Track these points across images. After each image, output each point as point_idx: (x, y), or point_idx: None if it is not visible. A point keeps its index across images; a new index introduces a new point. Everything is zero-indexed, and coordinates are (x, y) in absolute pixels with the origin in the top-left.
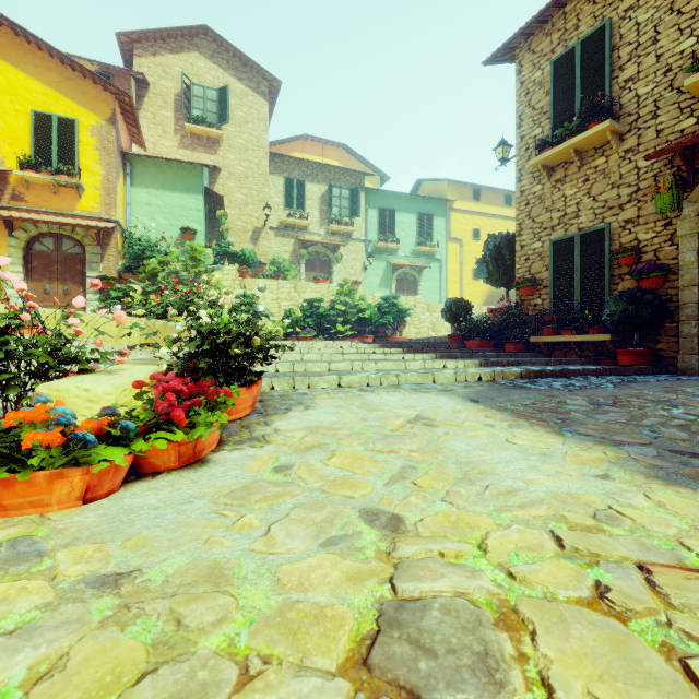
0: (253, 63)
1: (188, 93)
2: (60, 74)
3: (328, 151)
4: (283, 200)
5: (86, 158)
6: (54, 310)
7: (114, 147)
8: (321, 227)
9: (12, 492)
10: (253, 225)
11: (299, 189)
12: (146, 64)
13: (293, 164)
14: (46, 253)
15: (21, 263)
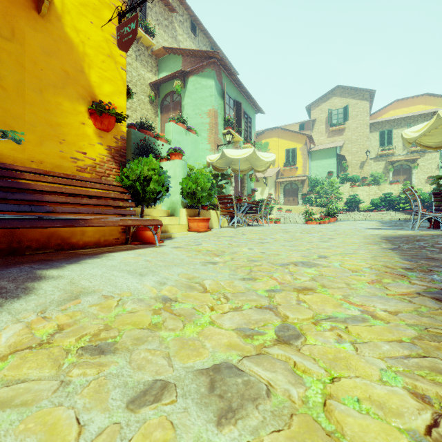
0: (360, 88)
1: (330, 115)
2: (292, 136)
3: (414, 101)
4: (378, 143)
5: (298, 158)
6: (294, 206)
7: (306, 152)
8: (403, 151)
9: (311, 222)
10: (360, 161)
11: (388, 135)
12: (315, 112)
13: (384, 123)
14: (288, 189)
15: (283, 193)
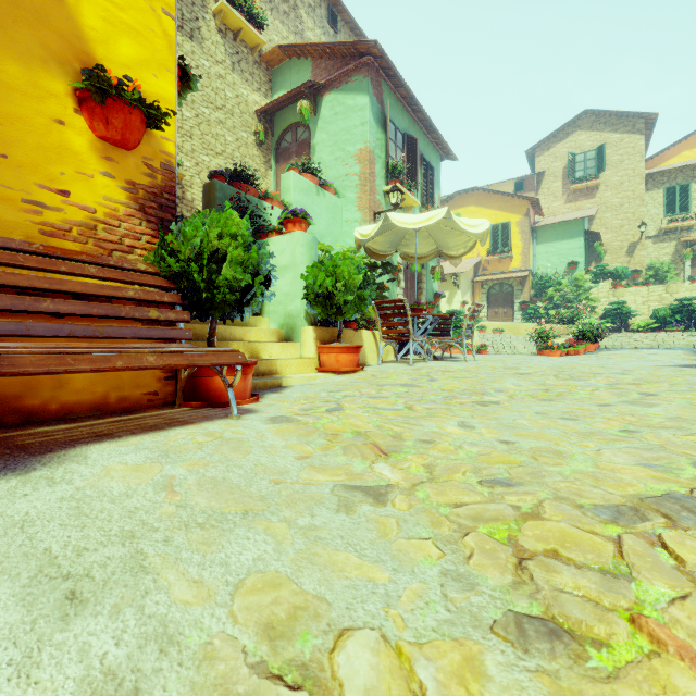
0: (628, 113)
1: (572, 163)
2: (502, 202)
3: None
4: (662, 209)
5: (514, 240)
6: (508, 323)
7: (528, 229)
8: None
9: (551, 353)
10: (628, 241)
11: (682, 193)
12: (543, 159)
13: (674, 173)
14: (495, 294)
15: (486, 301)
